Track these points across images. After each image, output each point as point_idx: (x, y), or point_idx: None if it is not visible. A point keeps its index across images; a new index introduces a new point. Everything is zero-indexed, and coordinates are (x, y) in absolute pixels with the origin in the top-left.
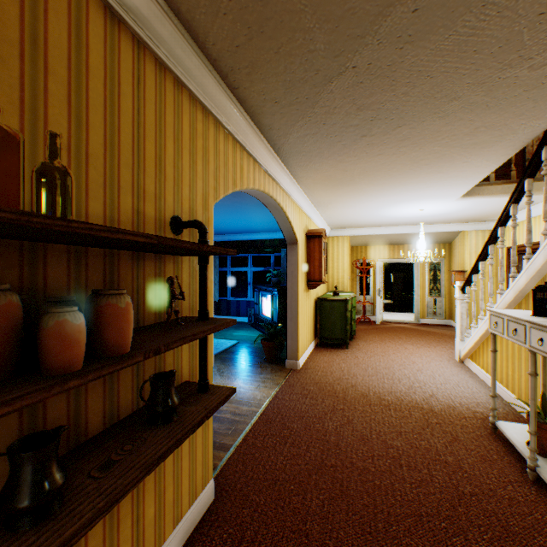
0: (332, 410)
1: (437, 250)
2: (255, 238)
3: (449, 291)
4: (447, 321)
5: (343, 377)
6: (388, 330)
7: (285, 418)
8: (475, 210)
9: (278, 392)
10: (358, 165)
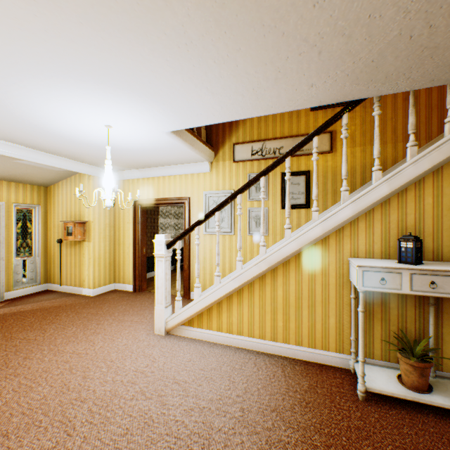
0: None
1: (31, 194)
2: None
3: (47, 247)
4: (44, 286)
5: None
6: None
7: None
8: (140, 154)
9: None
10: None
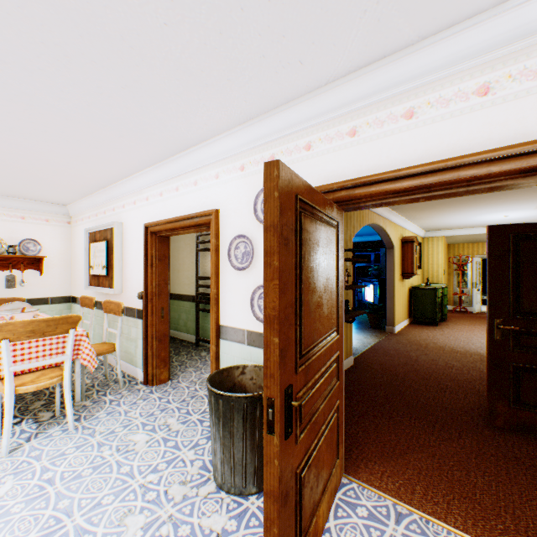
0: (415, 350)
1: None
2: (358, 241)
3: None
4: None
5: (427, 338)
6: (482, 318)
7: (385, 349)
8: None
9: (380, 340)
10: (434, 201)
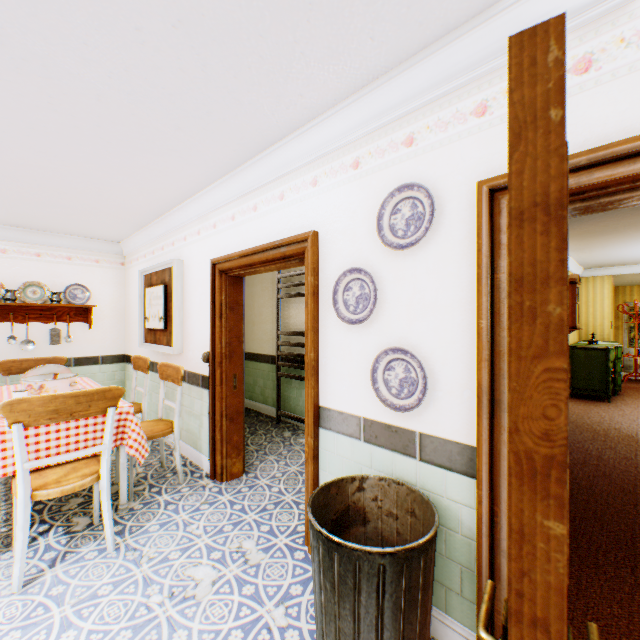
0: (591, 439)
1: None
2: None
3: None
4: None
5: (602, 422)
6: None
7: None
8: None
9: None
10: (621, 221)
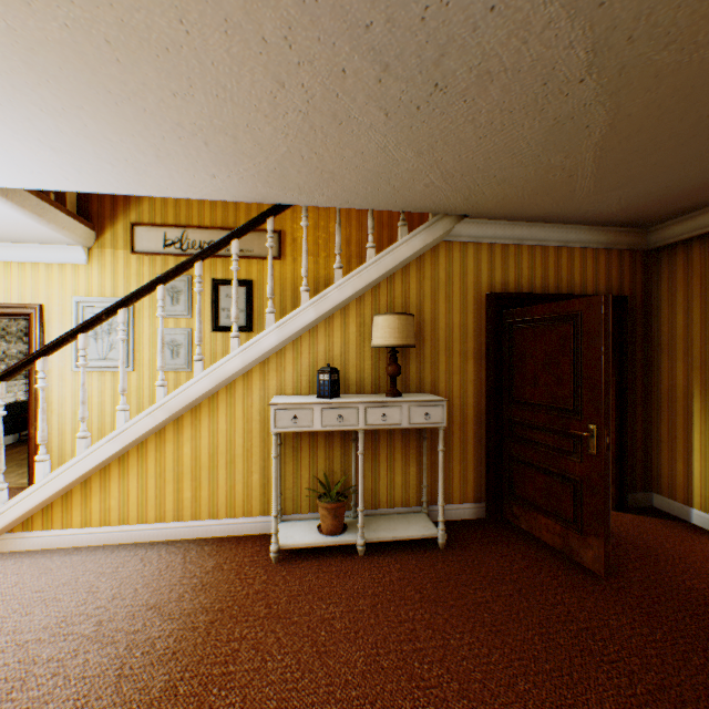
0: None
1: None
2: None
3: None
4: None
5: None
6: None
7: None
8: None
9: None
10: (219, 36)
